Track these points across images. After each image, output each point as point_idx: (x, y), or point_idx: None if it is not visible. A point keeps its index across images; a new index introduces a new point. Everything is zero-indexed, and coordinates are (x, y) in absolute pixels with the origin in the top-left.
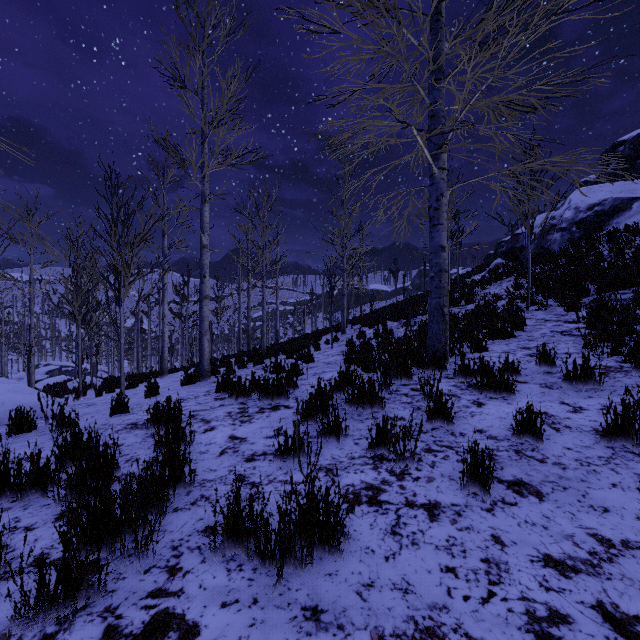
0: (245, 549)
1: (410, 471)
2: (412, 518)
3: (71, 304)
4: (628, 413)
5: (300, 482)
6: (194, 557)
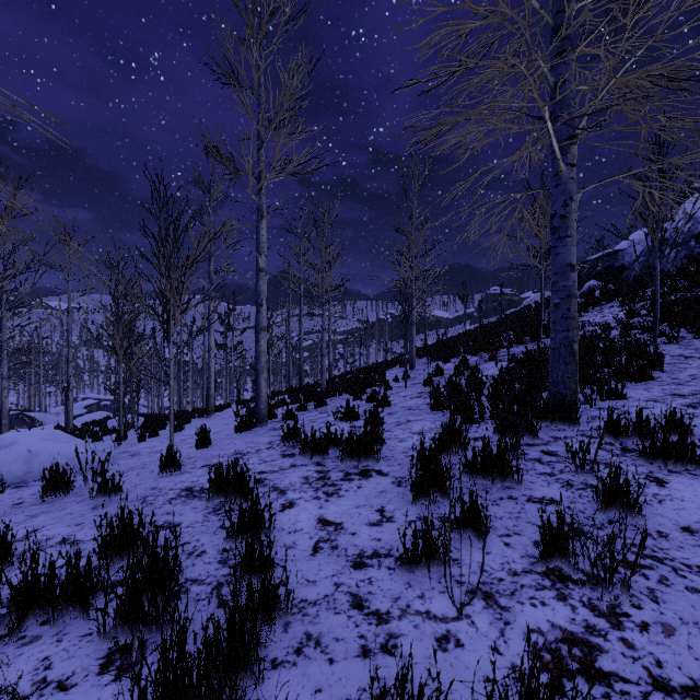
0: None
1: (624, 609)
2: None
3: (112, 337)
4: None
5: (451, 618)
6: None
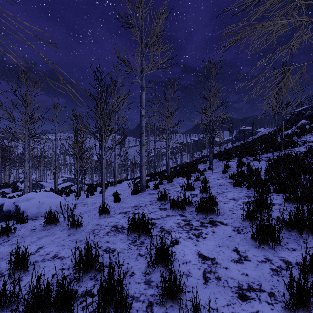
0: None
1: None
2: None
3: (74, 149)
4: None
5: None
6: None
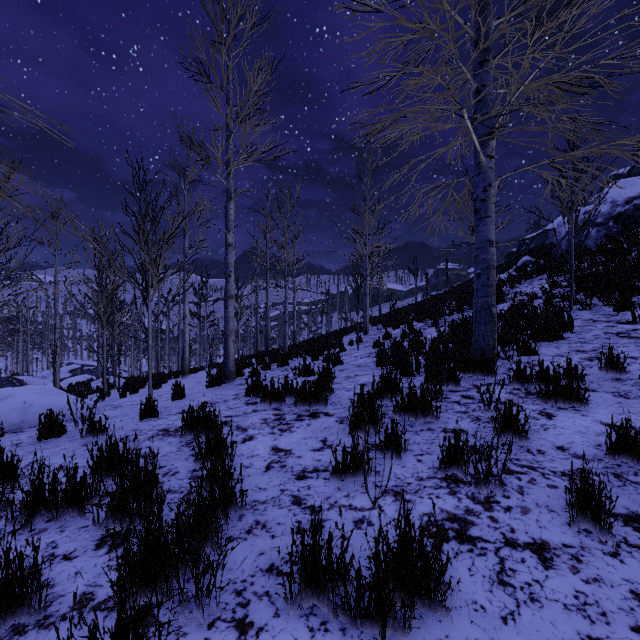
0: (328, 602)
1: (497, 498)
2: (519, 563)
3: (96, 304)
4: None
5: (367, 508)
6: (264, 607)
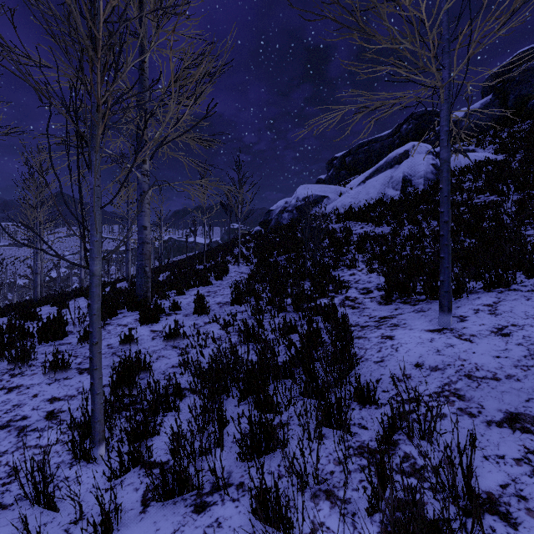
0: None
1: (25, 372)
2: None
3: None
4: (177, 327)
5: None
6: None
